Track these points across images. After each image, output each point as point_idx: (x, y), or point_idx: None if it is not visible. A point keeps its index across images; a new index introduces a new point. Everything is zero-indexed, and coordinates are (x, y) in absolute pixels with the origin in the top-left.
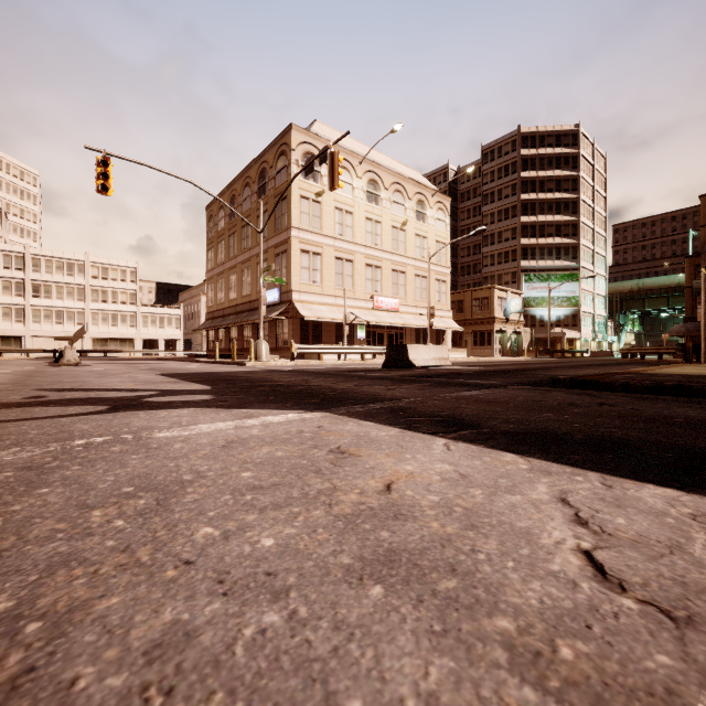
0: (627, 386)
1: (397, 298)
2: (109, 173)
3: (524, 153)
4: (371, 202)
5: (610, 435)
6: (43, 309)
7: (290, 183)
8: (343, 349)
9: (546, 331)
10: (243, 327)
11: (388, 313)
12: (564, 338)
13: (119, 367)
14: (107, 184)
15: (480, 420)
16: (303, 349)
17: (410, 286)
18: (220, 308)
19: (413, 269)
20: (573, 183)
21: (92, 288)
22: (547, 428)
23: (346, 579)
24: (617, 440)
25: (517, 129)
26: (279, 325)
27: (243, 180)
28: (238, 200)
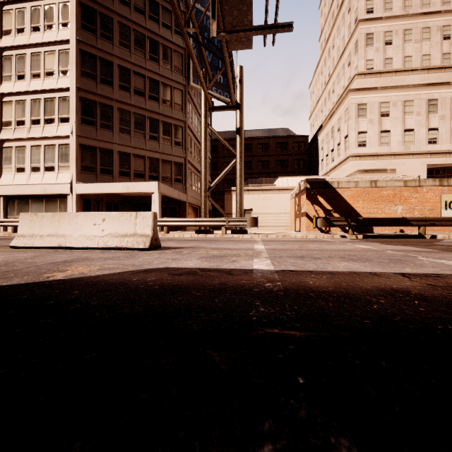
0: None
1: None
2: None
3: None
4: None
5: (365, 293)
6: None
7: None
8: None
9: None
10: None
11: None
12: None
13: None
14: None
15: None
16: None
17: None
18: None
19: None
20: None
21: None
22: (404, 291)
23: (301, 256)
24: (348, 288)
25: None
26: None
27: None
28: None
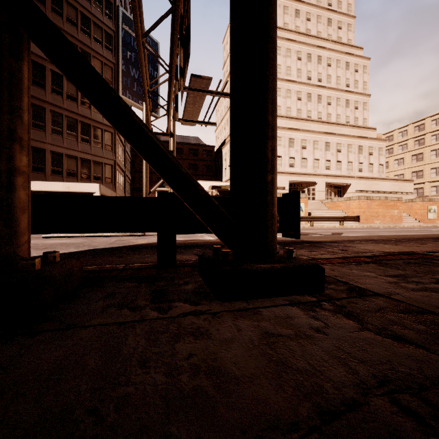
0: None
1: None
2: None
3: None
4: None
5: None
6: None
7: None
8: None
9: None
10: None
11: None
12: None
13: None
14: None
15: None
16: None
17: None
18: None
19: None
20: None
21: None
22: None
23: None
24: None
25: None
26: None
27: None
28: None
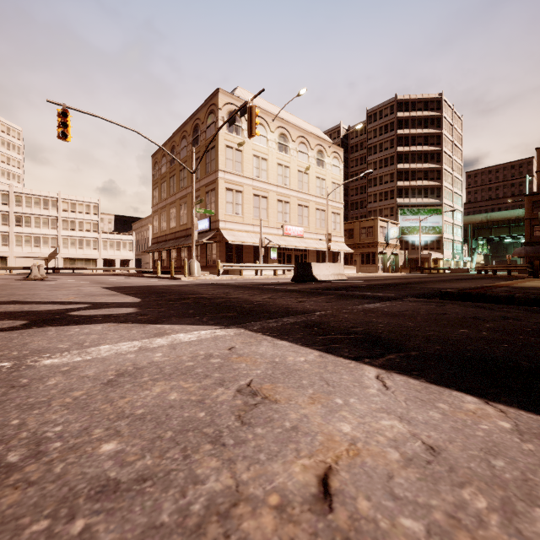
0: (511, 299)
1: (302, 227)
2: (68, 123)
3: (400, 115)
4: (281, 151)
5: None
6: (24, 235)
7: (217, 133)
8: (259, 266)
9: (417, 253)
10: (180, 249)
11: (295, 239)
12: (430, 258)
13: (76, 281)
14: (66, 132)
15: (400, 339)
16: (228, 266)
17: (312, 217)
18: (162, 234)
19: (314, 204)
20: (437, 139)
21: (63, 219)
22: (478, 350)
23: None
24: None
25: (394, 97)
26: (209, 248)
27: (180, 133)
28: (177, 149)
